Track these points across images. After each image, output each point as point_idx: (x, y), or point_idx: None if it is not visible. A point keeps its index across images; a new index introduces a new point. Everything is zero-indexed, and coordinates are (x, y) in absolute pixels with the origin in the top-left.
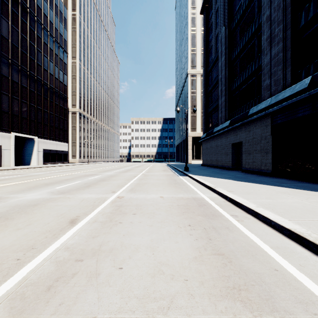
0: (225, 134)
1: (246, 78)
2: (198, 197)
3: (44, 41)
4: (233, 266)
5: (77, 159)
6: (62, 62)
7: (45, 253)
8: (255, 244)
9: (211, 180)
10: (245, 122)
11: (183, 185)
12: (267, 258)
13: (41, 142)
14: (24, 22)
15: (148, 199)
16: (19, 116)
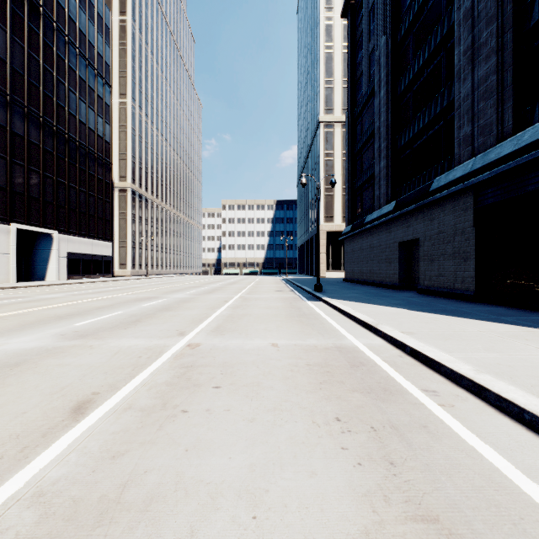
0: (386, 226)
1: (425, 125)
2: (347, 345)
3: (71, 65)
4: None
5: (128, 269)
6: (101, 102)
7: None
8: (506, 480)
9: (367, 309)
10: (425, 204)
11: (314, 319)
12: None
13: (64, 241)
14: (33, 30)
15: (248, 351)
16: (25, 194)
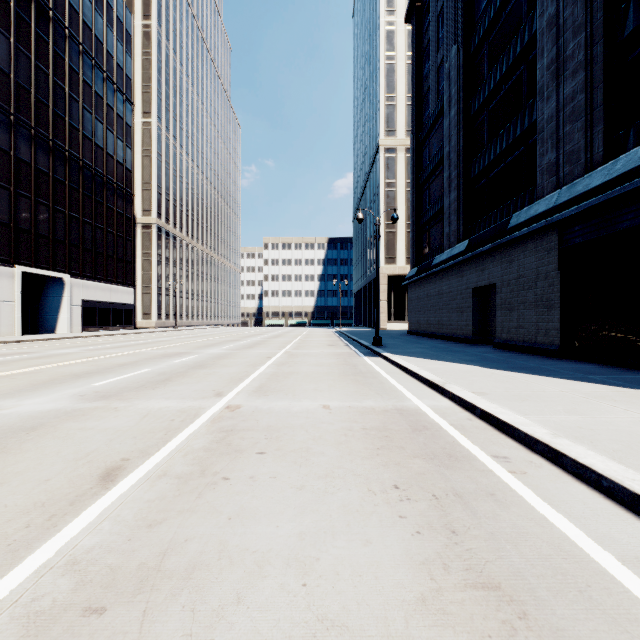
0: (457, 269)
1: (502, 150)
2: (409, 407)
3: (85, 79)
4: (536, 632)
5: (153, 320)
6: (122, 122)
7: (8, 581)
8: (576, 548)
9: (434, 367)
10: (502, 244)
11: (372, 378)
12: (624, 600)
13: (78, 286)
14: (41, 38)
15: (296, 414)
16: (32, 231)
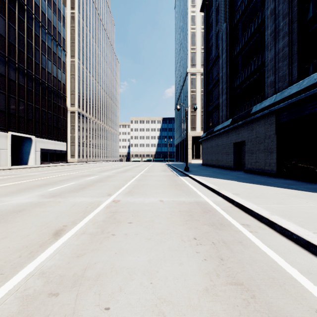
0: (226, 133)
1: (248, 75)
2: (201, 201)
3: (42, 39)
4: (259, 304)
5: (76, 158)
6: (60, 60)
7: (12, 281)
8: (279, 266)
9: (214, 181)
10: (248, 121)
11: (184, 187)
12: (300, 290)
13: (39, 142)
14: (21, 19)
15: (147, 204)
16: (16, 114)
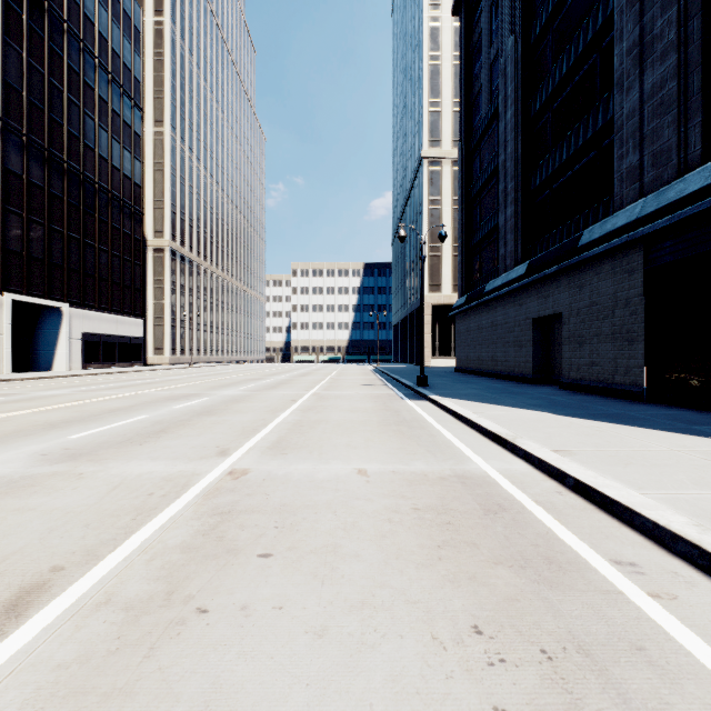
0: (515, 296)
1: (570, 156)
2: (472, 473)
3: (87, 80)
4: None
5: (166, 356)
6: (129, 130)
7: None
8: None
9: (495, 414)
10: (571, 265)
11: (419, 428)
12: None
13: (78, 317)
14: (35, 32)
15: (322, 484)
16: (24, 253)
